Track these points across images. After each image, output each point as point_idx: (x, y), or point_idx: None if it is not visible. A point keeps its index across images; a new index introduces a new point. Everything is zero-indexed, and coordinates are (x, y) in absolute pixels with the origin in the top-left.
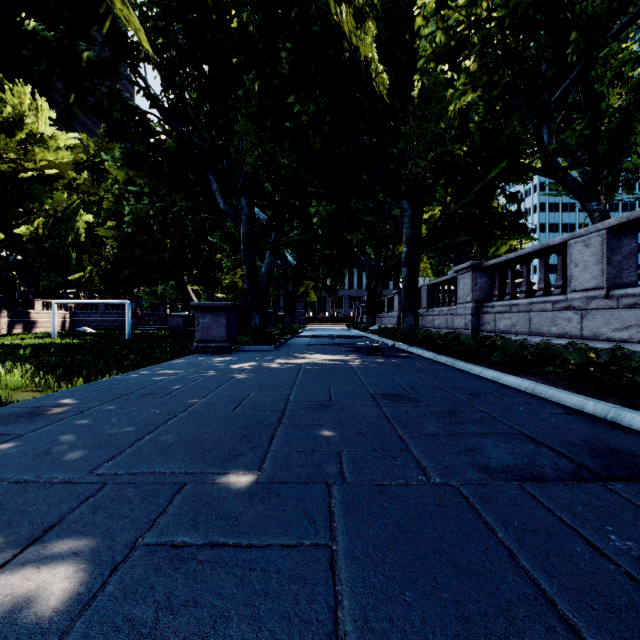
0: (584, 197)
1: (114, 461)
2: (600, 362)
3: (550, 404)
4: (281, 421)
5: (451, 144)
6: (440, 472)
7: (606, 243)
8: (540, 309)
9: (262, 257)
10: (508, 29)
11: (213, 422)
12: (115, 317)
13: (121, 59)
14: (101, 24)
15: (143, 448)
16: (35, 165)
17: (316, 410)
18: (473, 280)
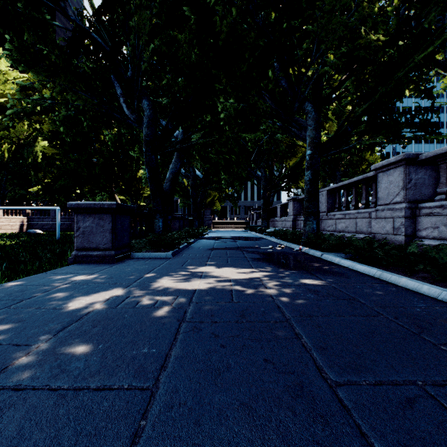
0: None
1: None
2: None
3: None
4: None
5: (365, 32)
6: None
7: None
8: None
9: None
10: None
11: None
12: (63, 221)
13: None
14: None
15: None
16: None
17: None
18: (406, 176)
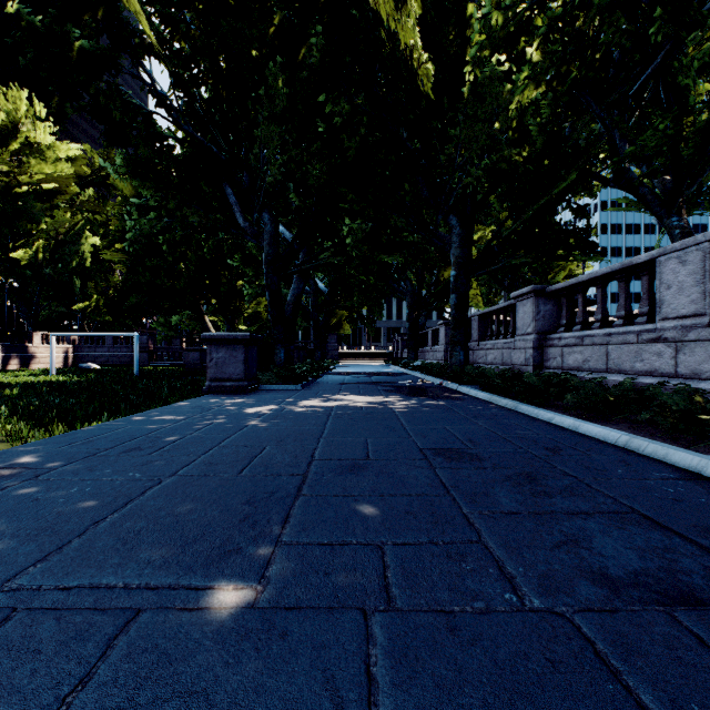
0: (662, 211)
1: (46, 563)
2: (709, 407)
3: (655, 464)
4: (301, 491)
5: (508, 149)
6: (536, 585)
7: (709, 259)
8: (621, 341)
9: (289, 283)
10: (579, 7)
11: (208, 492)
12: (124, 352)
13: (122, 49)
14: (98, 8)
15: (97, 538)
16: (31, 179)
17: (348, 473)
18: (535, 307)
